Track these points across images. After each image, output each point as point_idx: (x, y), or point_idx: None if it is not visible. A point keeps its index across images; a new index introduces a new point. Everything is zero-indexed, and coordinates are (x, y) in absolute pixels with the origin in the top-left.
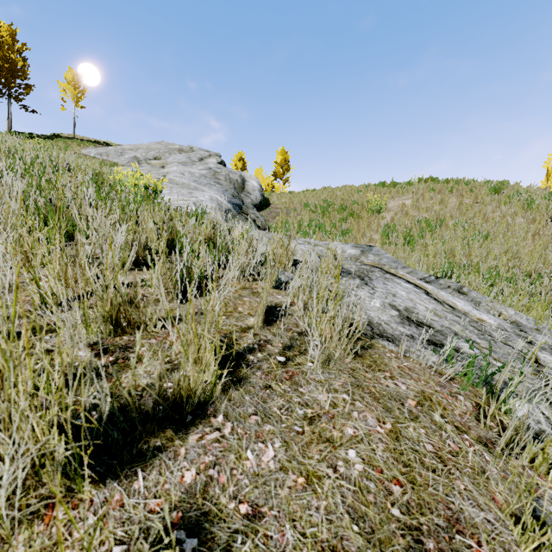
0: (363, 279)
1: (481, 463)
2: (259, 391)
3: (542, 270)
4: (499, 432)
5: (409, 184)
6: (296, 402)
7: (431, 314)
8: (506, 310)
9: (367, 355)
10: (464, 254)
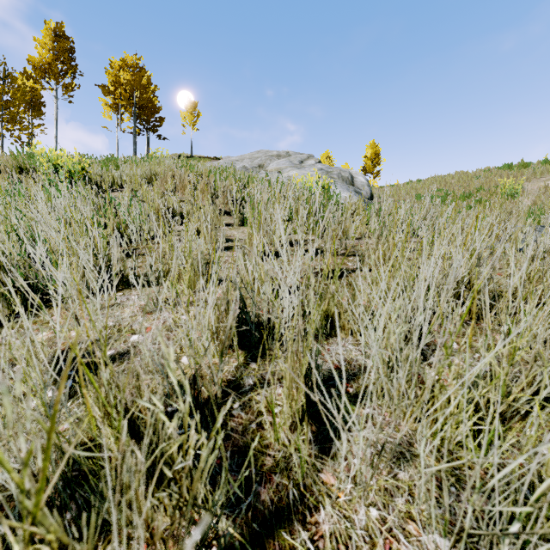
0: None
1: None
2: None
3: None
4: None
5: (545, 163)
6: None
7: None
8: None
9: None
10: None
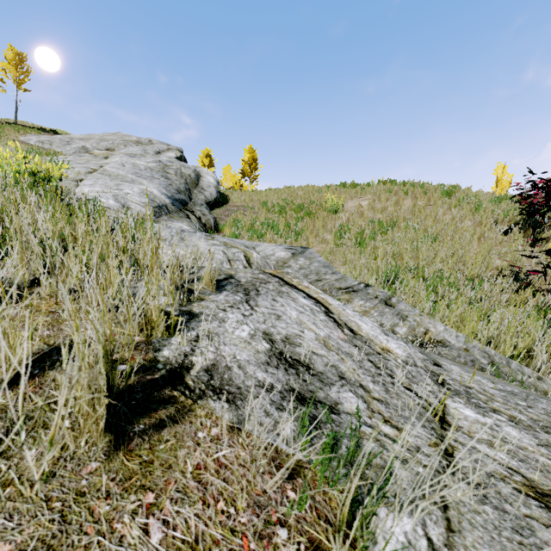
0: (248, 294)
1: None
2: None
3: (484, 274)
4: None
5: (369, 185)
6: None
7: (319, 345)
8: (435, 325)
9: (146, 447)
10: (412, 257)
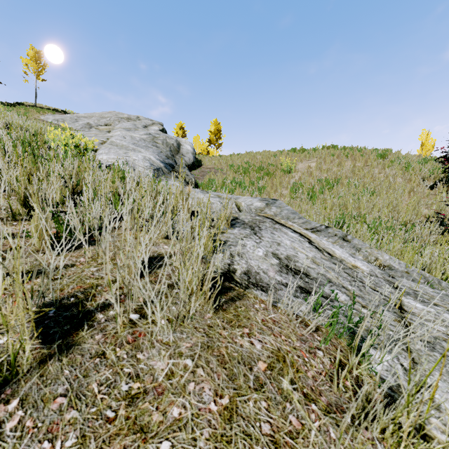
0: (253, 229)
1: (324, 444)
2: (86, 360)
3: (415, 220)
4: (354, 394)
5: (315, 150)
6: (125, 373)
7: (310, 262)
8: (382, 255)
9: (232, 309)
10: (355, 207)
